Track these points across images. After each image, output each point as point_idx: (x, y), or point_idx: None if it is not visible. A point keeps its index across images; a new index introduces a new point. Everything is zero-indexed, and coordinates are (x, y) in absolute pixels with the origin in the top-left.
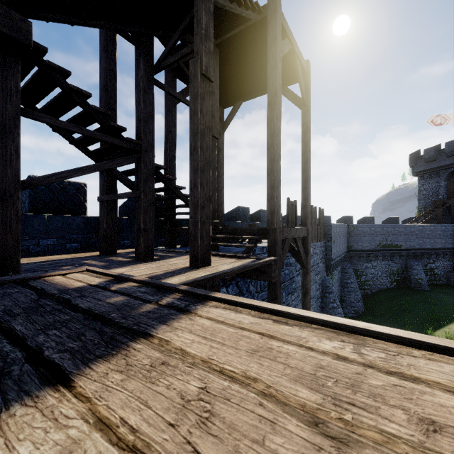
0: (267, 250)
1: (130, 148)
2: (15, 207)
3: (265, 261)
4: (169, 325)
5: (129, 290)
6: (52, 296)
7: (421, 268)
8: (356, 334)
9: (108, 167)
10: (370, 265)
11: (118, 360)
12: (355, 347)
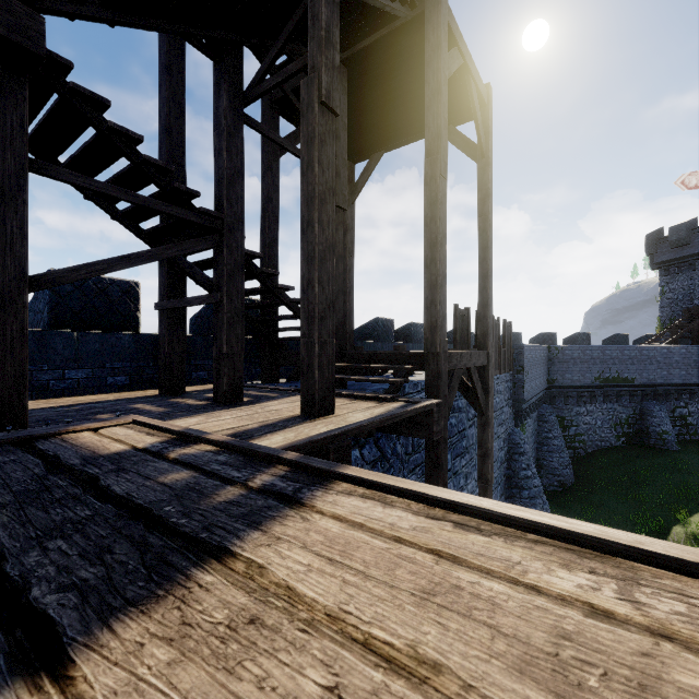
0: (422, 387)
1: (206, 225)
2: (19, 319)
3: (423, 406)
4: (265, 532)
5: (199, 459)
6: (70, 468)
7: (665, 415)
8: (615, 556)
9: (170, 255)
10: (584, 410)
11: (166, 612)
12: (620, 588)
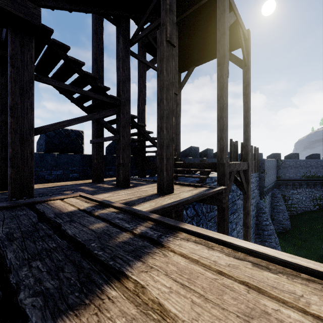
0: (215, 180)
1: (113, 103)
2: (30, 148)
3: (218, 190)
4: (143, 263)
5: (109, 216)
6: (49, 219)
7: None
8: None
9: (96, 117)
10: (296, 192)
11: (89, 316)
12: None
